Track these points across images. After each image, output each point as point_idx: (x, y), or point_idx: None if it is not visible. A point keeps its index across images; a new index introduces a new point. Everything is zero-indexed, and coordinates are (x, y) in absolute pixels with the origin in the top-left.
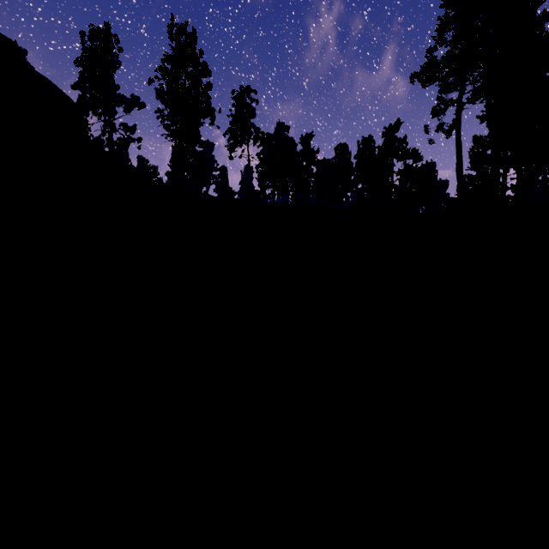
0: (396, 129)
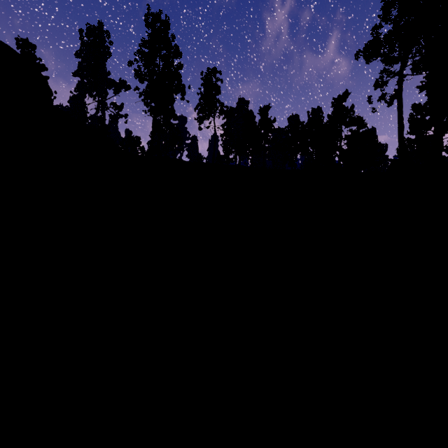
0: (344, 99)
